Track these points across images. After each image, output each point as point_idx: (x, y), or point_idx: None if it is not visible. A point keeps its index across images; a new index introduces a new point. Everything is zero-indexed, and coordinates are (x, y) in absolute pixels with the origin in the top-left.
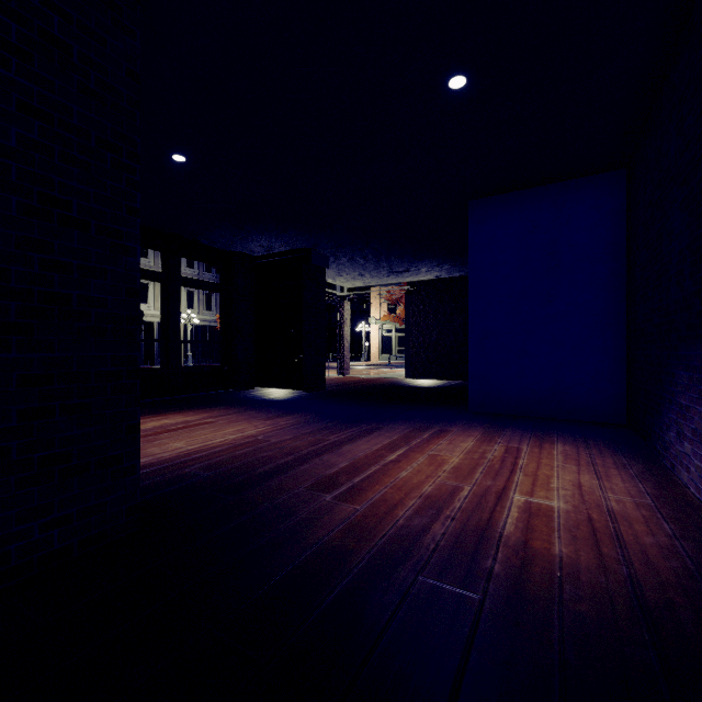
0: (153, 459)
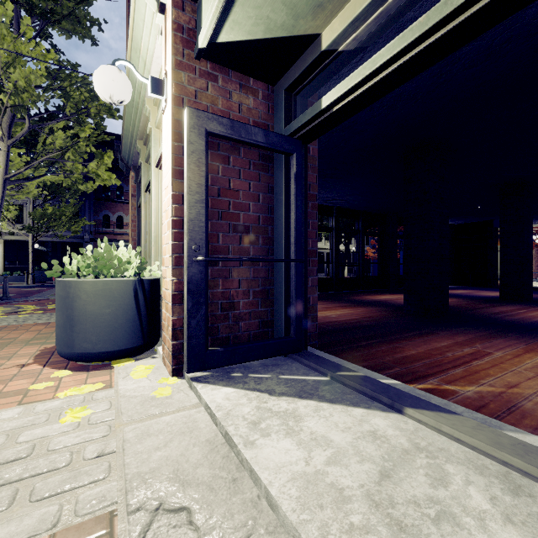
0: (495, 295)
